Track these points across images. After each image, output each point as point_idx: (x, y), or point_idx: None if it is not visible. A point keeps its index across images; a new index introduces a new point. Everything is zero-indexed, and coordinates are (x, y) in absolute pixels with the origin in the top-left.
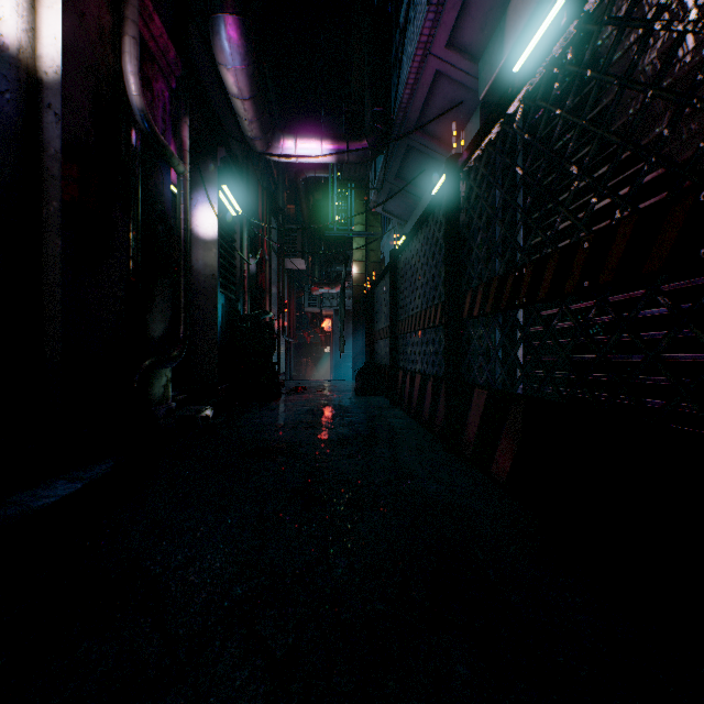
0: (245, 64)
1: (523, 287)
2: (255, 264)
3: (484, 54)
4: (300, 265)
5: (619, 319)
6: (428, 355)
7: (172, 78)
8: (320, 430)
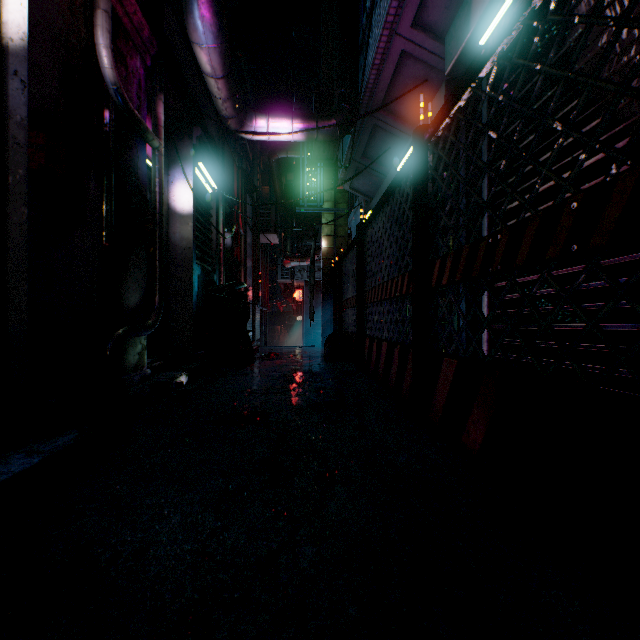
0: (218, 42)
1: (497, 254)
2: (231, 238)
3: (450, 29)
4: (273, 240)
5: (616, 285)
6: (394, 324)
7: (147, 56)
8: (290, 396)
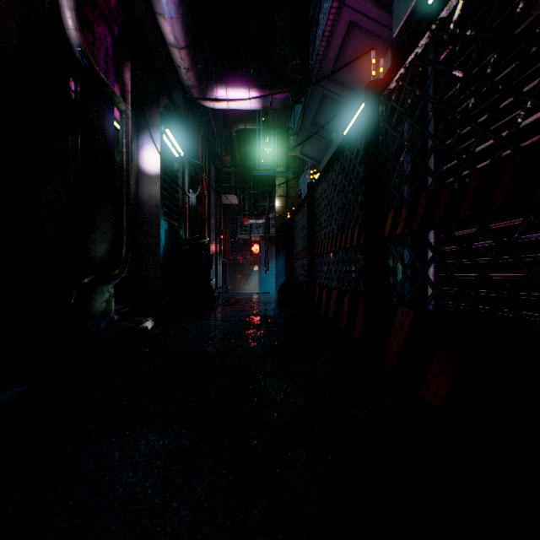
0: (180, 13)
1: (465, 199)
2: (196, 198)
3: None
4: (234, 201)
5: None
6: (344, 273)
7: (114, 25)
8: (246, 341)
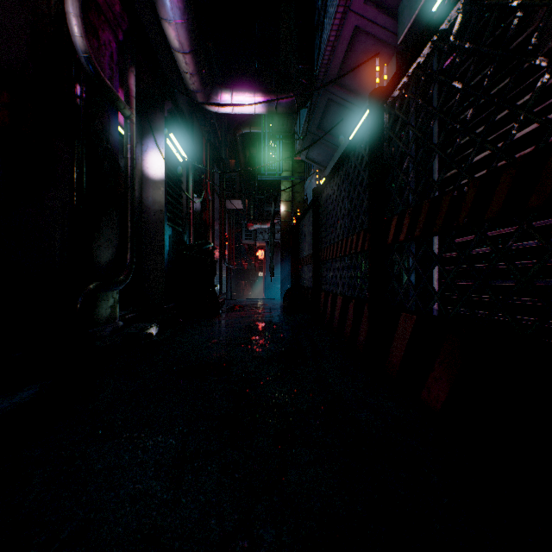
0: (185, 18)
1: (463, 207)
2: (200, 203)
3: None
4: (238, 205)
5: None
6: (349, 279)
7: (118, 31)
8: (251, 347)
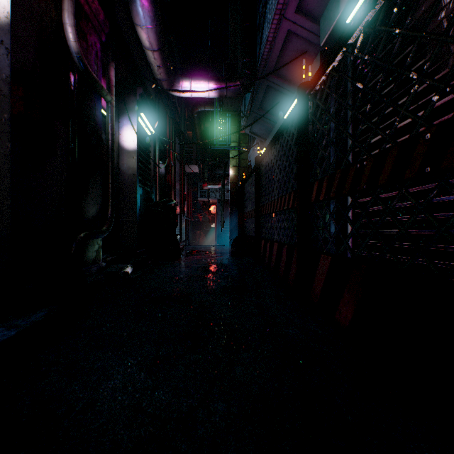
0: (154, 24)
1: (363, 176)
2: (164, 168)
3: (324, 12)
4: (195, 169)
5: None
6: (283, 229)
7: (102, 34)
8: (206, 282)
